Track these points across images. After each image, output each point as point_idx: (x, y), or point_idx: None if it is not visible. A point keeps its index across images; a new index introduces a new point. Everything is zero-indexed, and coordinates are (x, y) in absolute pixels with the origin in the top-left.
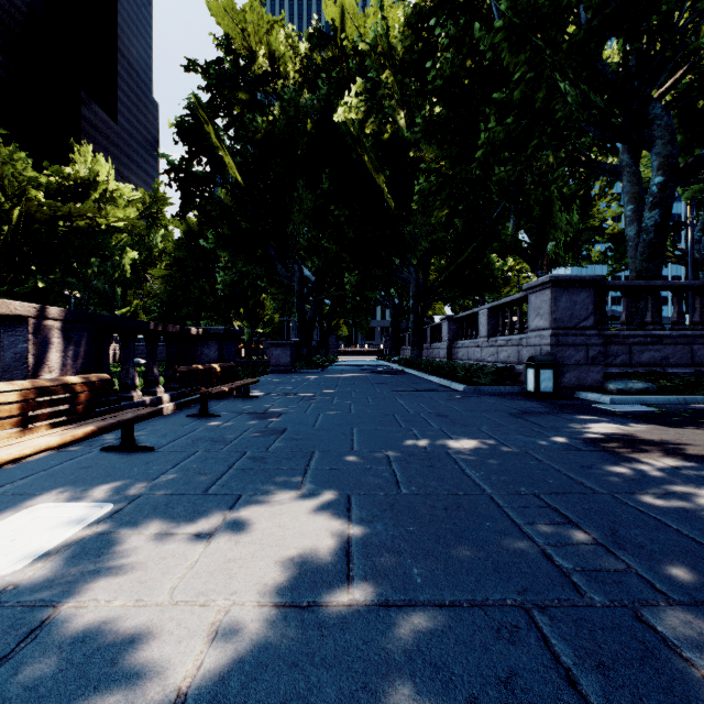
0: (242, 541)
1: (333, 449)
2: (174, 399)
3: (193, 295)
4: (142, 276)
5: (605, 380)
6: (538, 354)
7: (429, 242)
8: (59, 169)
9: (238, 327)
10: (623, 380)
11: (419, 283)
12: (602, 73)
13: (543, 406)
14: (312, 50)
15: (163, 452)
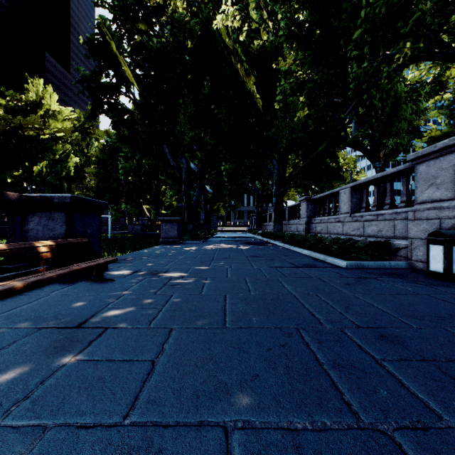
0: None
1: None
2: None
3: (111, 185)
4: (82, 175)
5: None
6: (435, 228)
7: (289, 139)
8: (13, 93)
9: (147, 209)
10: None
11: (280, 172)
12: None
13: None
14: None
15: None
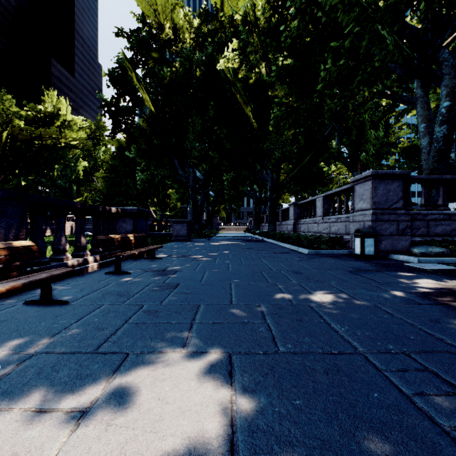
0: (114, 424)
1: (216, 302)
2: (98, 260)
3: (122, 189)
4: (90, 178)
5: (410, 246)
6: (362, 227)
7: (280, 153)
8: (34, 106)
9: (153, 211)
10: (424, 246)
11: (274, 180)
12: (407, 27)
13: (370, 265)
14: (202, 23)
15: (74, 306)
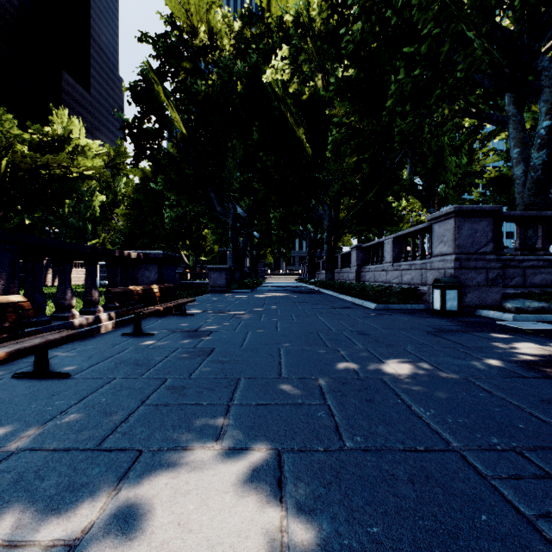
0: None
1: (260, 375)
2: (113, 318)
3: (148, 229)
4: (109, 215)
5: (502, 299)
6: (442, 277)
7: (340, 185)
8: (40, 128)
9: (185, 255)
10: (519, 299)
11: (332, 218)
12: (498, 27)
13: (454, 324)
14: (244, 26)
15: (77, 380)
